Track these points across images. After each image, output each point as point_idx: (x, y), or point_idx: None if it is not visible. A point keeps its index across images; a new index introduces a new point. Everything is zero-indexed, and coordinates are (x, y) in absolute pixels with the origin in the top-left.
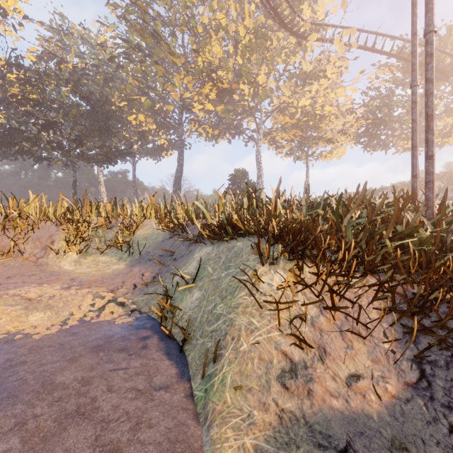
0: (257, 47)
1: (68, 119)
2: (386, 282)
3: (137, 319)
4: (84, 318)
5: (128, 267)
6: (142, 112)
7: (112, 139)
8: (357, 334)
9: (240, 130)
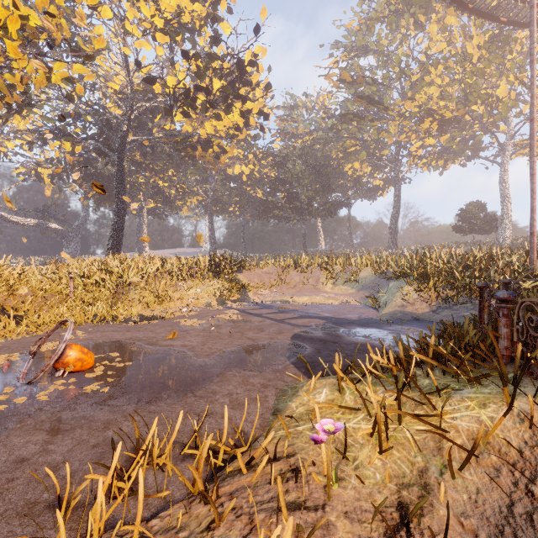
0: (490, 64)
1: (301, 186)
2: (444, 291)
3: (364, 305)
4: (346, 303)
5: (357, 291)
6: (357, 159)
7: (331, 194)
8: (423, 301)
9: (474, 154)
